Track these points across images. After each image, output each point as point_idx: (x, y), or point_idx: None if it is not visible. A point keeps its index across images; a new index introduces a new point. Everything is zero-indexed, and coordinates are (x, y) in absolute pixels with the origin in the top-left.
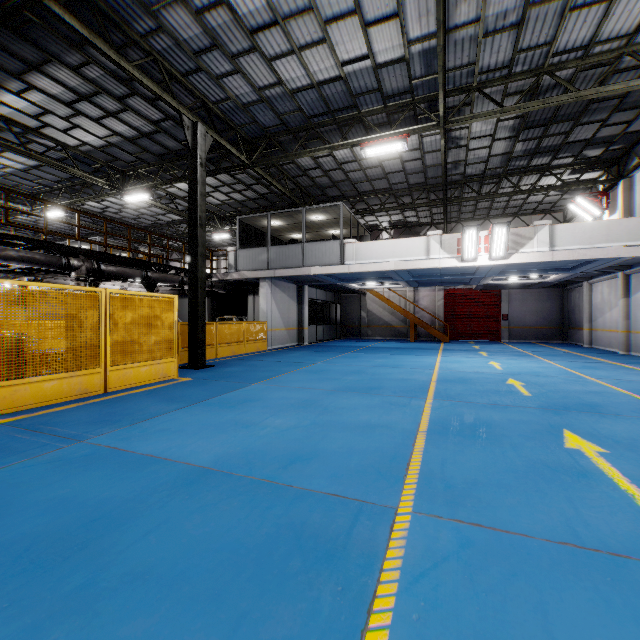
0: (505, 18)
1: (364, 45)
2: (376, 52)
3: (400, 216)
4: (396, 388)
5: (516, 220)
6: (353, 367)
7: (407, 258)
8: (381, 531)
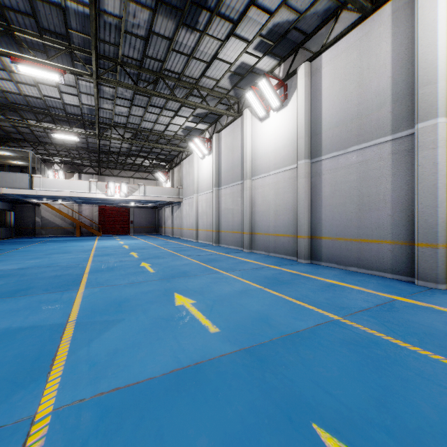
0: (122, 113)
1: (59, 95)
2: (65, 99)
3: (69, 158)
4: (78, 251)
5: (137, 174)
6: (48, 248)
7: (78, 191)
8: (85, 265)
